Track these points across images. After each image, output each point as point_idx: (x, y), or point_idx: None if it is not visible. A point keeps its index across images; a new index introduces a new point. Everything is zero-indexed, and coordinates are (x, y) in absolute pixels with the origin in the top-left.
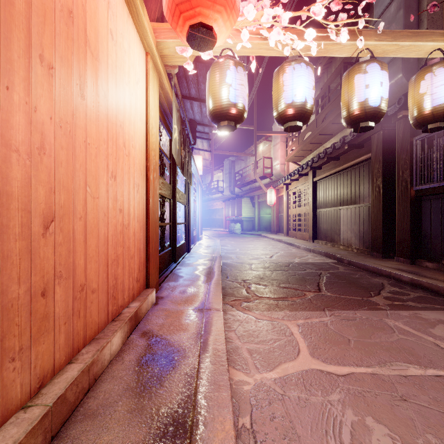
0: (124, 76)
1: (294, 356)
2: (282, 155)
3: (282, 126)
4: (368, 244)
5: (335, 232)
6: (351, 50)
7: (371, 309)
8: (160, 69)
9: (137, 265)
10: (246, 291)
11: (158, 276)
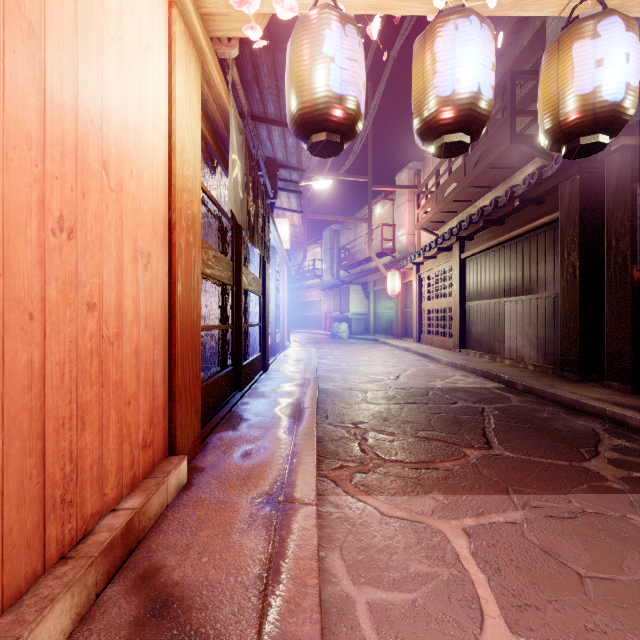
0: (104, 19)
1: (474, 633)
2: (409, 221)
3: (430, 146)
4: (553, 358)
5: (496, 338)
6: (561, 0)
7: (596, 491)
8: (201, 41)
9: (146, 414)
10: (360, 447)
11: (199, 425)
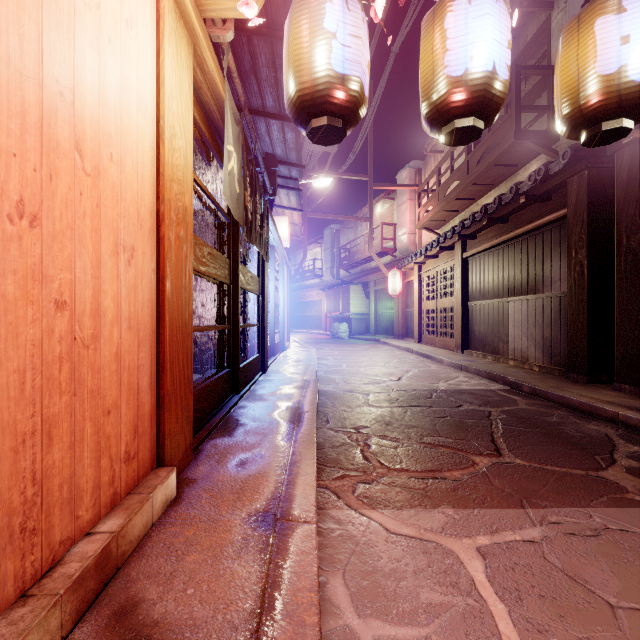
0: None
1: None
2: (410, 220)
3: (439, 132)
4: (559, 359)
5: (500, 338)
6: None
7: (617, 504)
8: (193, 21)
9: (129, 424)
10: (363, 455)
11: (191, 433)
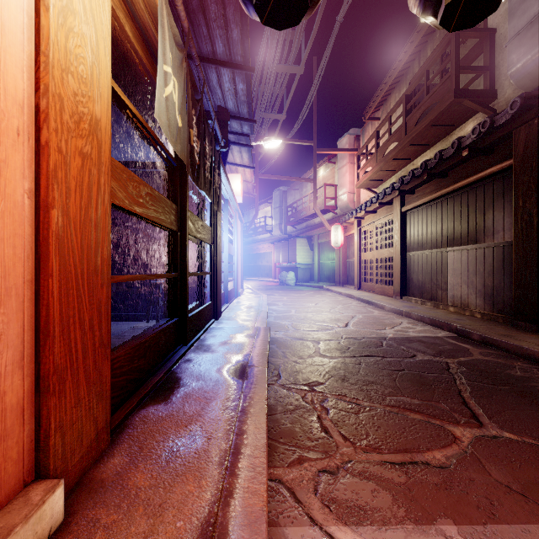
0: None
1: None
2: (350, 181)
3: (437, 5)
4: (503, 306)
5: (438, 286)
6: None
7: None
8: None
9: None
10: (321, 424)
11: (108, 410)
